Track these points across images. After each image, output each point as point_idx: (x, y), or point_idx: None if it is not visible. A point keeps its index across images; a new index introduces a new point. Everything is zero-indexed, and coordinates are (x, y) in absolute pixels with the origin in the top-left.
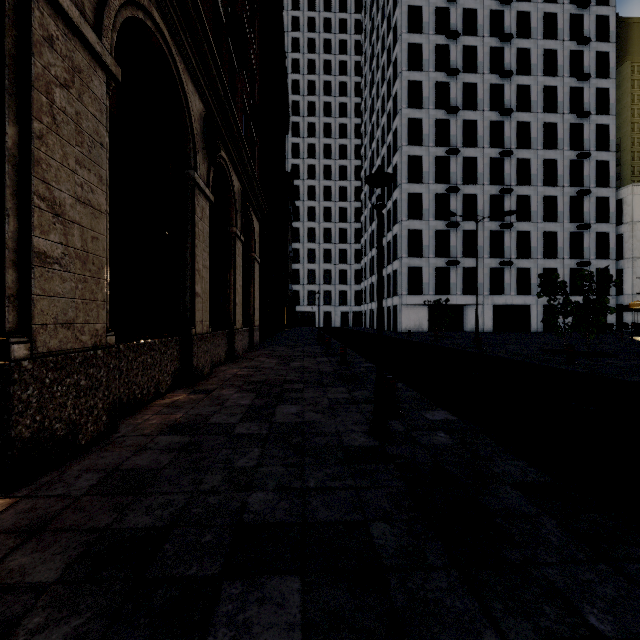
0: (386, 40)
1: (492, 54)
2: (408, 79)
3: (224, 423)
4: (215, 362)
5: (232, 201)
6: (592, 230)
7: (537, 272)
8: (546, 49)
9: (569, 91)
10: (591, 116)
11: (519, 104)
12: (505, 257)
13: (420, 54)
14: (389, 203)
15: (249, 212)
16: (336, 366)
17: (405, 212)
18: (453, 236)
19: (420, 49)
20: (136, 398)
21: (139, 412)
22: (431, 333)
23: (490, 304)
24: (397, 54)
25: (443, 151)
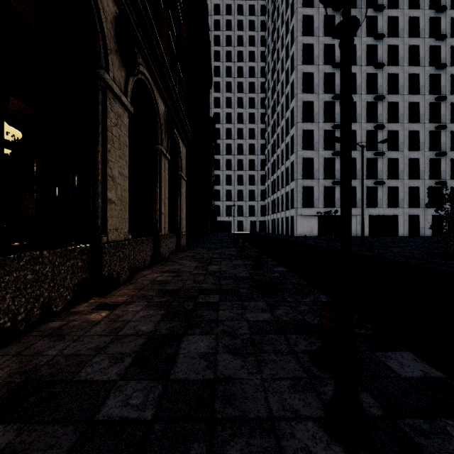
0: (285, 15)
1: (368, 22)
2: (302, 42)
3: (96, 381)
4: (138, 266)
5: (157, 121)
6: (447, 157)
7: (403, 190)
8: (411, 16)
9: (429, 49)
10: (447, 68)
11: (389, 60)
12: (378, 178)
13: (312, 23)
14: (287, 138)
15: (174, 133)
16: (251, 270)
17: (300, 144)
18: (337, 162)
19: (312, 19)
20: (0, 329)
21: (1, 348)
22: (321, 237)
23: (366, 215)
24: (294, 24)
25: (330, 97)
